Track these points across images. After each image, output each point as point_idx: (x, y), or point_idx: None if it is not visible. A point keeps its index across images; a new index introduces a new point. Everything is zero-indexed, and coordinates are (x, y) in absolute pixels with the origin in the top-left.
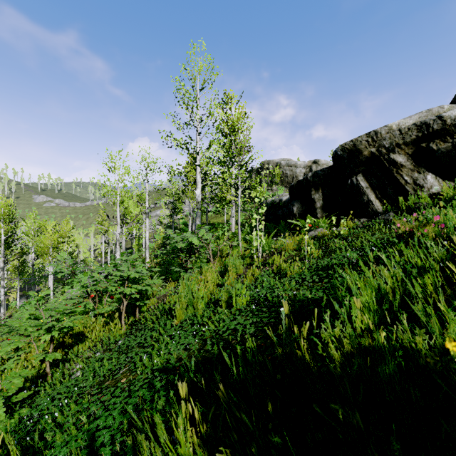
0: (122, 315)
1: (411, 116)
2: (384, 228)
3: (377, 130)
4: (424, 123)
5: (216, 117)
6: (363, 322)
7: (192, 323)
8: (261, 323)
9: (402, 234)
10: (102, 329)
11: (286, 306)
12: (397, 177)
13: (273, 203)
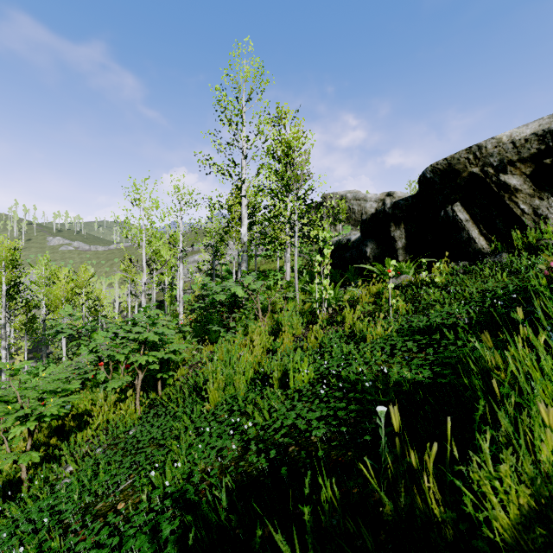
0: (137, 394)
1: (528, 124)
2: (499, 273)
3: (481, 143)
4: (548, 132)
5: (266, 135)
6: None
7: (230, 409)
8: (334, 416)
9: None
10: (112, 410)
11: (396, 413)
12: (511, 206)
13: (338, 244)
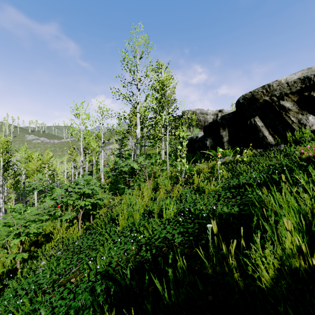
0: (79, 222)
1: (295, 73)
2: (278, 156)
3: (270, 83)
4: (306, 77)
5: (150, 77)
6: (294, 243)
7: (131, 229)
8: (187, 232)
9: (306, 159)
10: (65, 232)
11: (215, 225)
12: (286, 118)
13: (191, 139)
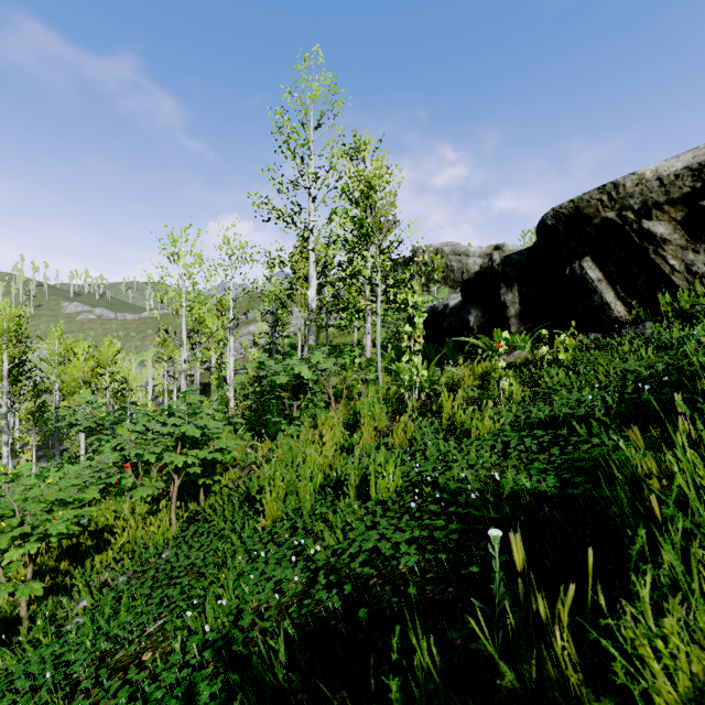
0: (172, 505)
1: (679, 155)
2: (643, 348)
3: (618, 180)
4: None
5: (340, 171)
6: None
7: (292, 526)
8: (430, 538)
9: None
10: (140, 526)
11: (518, 542)
12: (657, 261)
13: (433, 311)
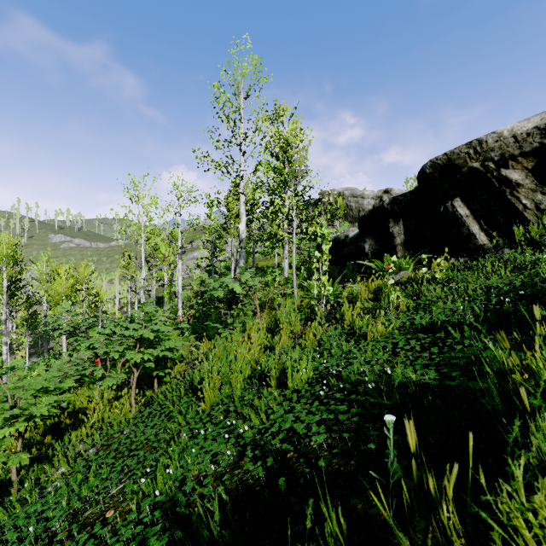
0: (132, 392)
1: (529, 118)
2: (503, 269)
3: (482, 138)
4: None
5: (264, 132)
6: None
7: (226, 409)
8: (335, 420)
9: None
10: (107, 408)
11: (411, 428)
12: (512, 201)
13: (336, 240)
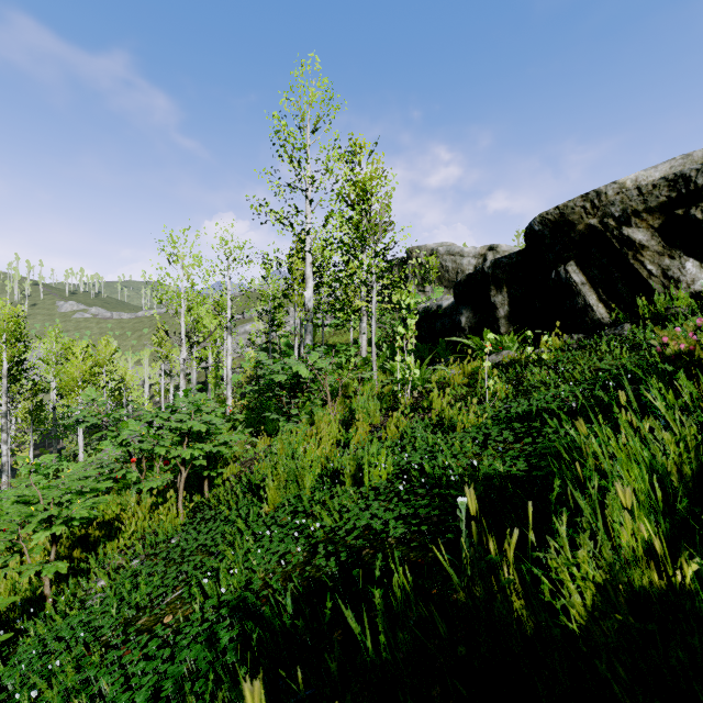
0: (180, 495)
1: (657, 166)
2: (618, 349)
3: (601, 189)
4: (680, 176)
5: (336, 175)
6: (638, 537)
7: (293, 511)
8: (415, 516)
9: (673, 358)
10: (148, 516)
11: (473, 499)
12: (635, 266)
13: (427, 311)
